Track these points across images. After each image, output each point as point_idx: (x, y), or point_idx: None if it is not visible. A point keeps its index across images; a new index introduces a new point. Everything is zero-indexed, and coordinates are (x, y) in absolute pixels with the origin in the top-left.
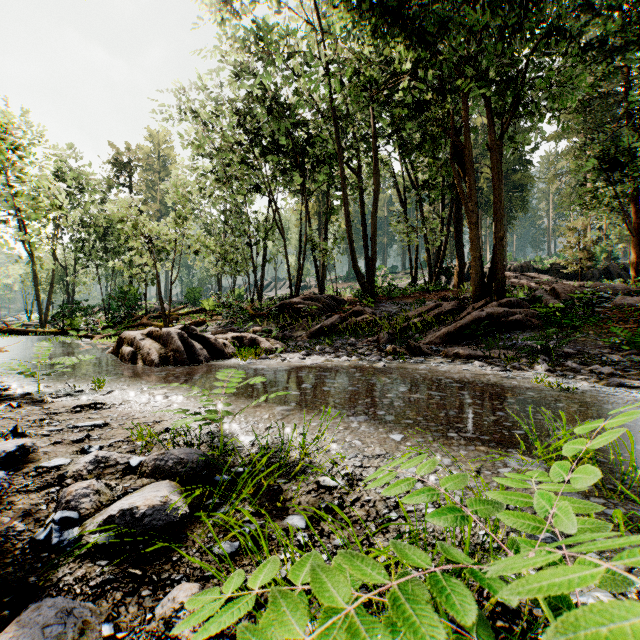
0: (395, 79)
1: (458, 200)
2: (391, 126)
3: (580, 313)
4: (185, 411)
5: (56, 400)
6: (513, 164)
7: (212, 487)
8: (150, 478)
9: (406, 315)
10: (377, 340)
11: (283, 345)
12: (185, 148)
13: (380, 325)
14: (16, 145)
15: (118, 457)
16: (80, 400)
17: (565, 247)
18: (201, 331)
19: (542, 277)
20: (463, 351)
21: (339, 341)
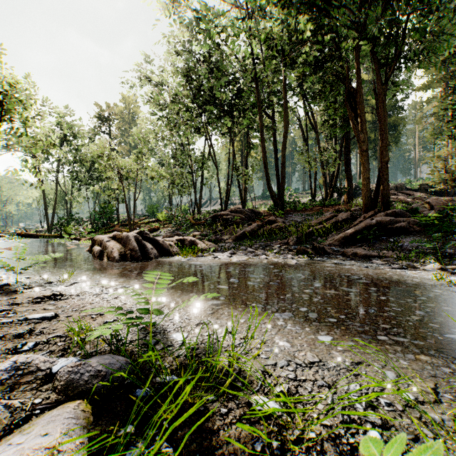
0: (300, 44)
1: (347, 137)
2: (297, 80)
3: (453, 221)
4: (117, 310)
5: (26, 291)
6: (388, 110)
7: (131, 405)
8: (61, 395)
9: (310, 223)
10: (287, 242)
11: (215, 246)
12: (146, 104)
13: (289, 231)
14: (21, 99)
15: (40, 362)
16: (46, 291)
17: (433, 171)
18: (156, 235)
19: (415, 194)
20: (360, 251)
21: (258, 243)
